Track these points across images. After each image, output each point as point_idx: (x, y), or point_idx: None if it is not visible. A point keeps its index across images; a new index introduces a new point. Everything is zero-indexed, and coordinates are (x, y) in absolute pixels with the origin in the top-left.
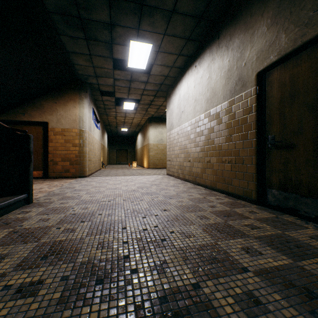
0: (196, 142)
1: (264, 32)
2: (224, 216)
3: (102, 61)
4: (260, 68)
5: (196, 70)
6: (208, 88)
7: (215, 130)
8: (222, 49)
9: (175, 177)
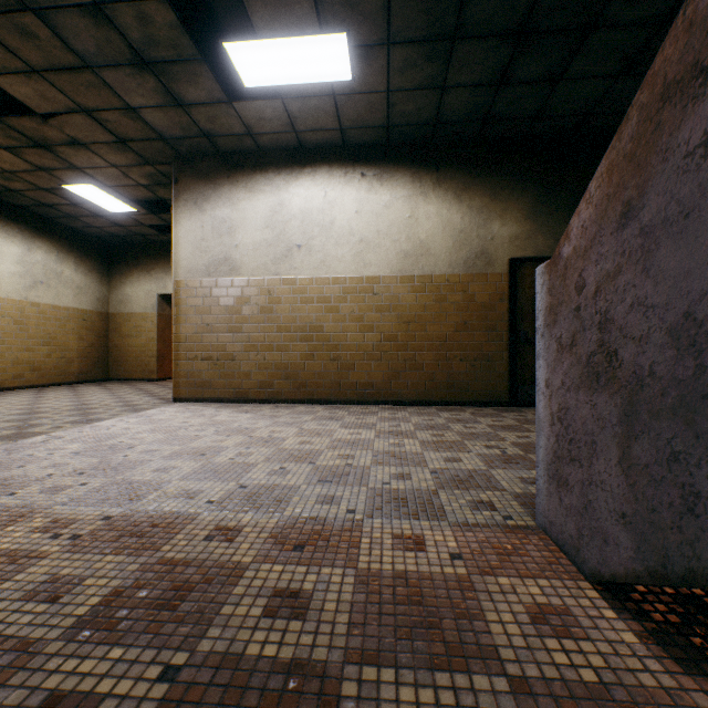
0: (365, 323)
1: (520, 219)
2: None
3: None
4: (515, 255)
5: (365, 182)
6: (409, 236)
7: (431, 310)
8: (448, 194)
9: (251, 401)
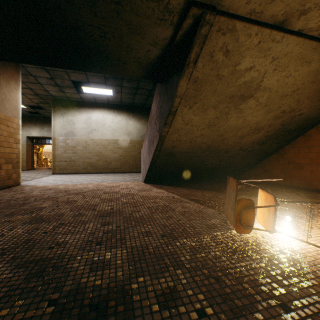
0: (114, 151)
1: None
2: None
3: (80, 77)
4: None
5: (114, 114)
6: (126, 129)
7: (132, 148)
8: (136, 119)
9: (80, 173)
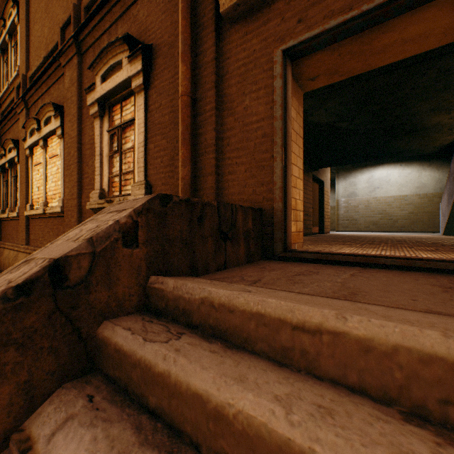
0: (401, 209)
1: None
2: None
3: None
4: None
5: (401, 167)
6: (418, 182)
7: (426, 204)
8: (433, 168)
9: (361, 231)
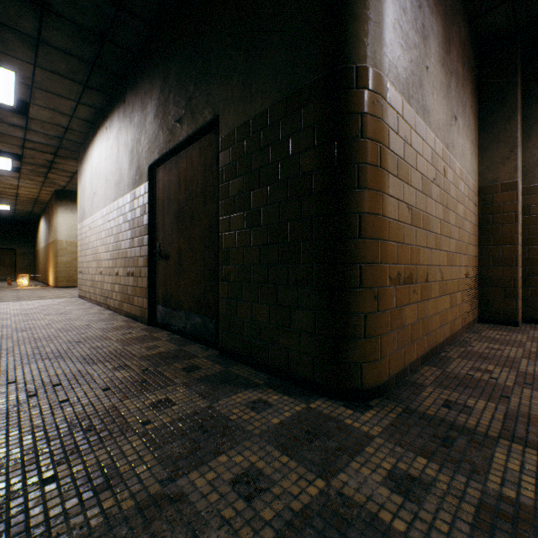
0: (107, 245)
1: (152, 120)
2: (79, 342)
3: None
4: (150, 162)
5: (107, 134)
6: (117, 168)
7: (123, 229)
8: (128, 120)
9: (87, 299)
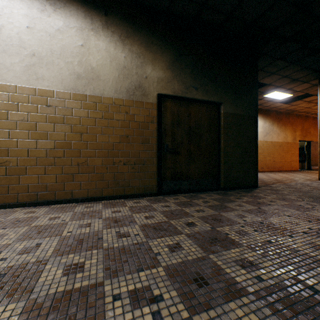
0: (37, 131)
1: (164, 68)
2: (191, 205)
3: None
4: (161, 92)
5: (37, 2)
6: (82, 61)
7: (101, 124)
8: (115, 36)
9: None
